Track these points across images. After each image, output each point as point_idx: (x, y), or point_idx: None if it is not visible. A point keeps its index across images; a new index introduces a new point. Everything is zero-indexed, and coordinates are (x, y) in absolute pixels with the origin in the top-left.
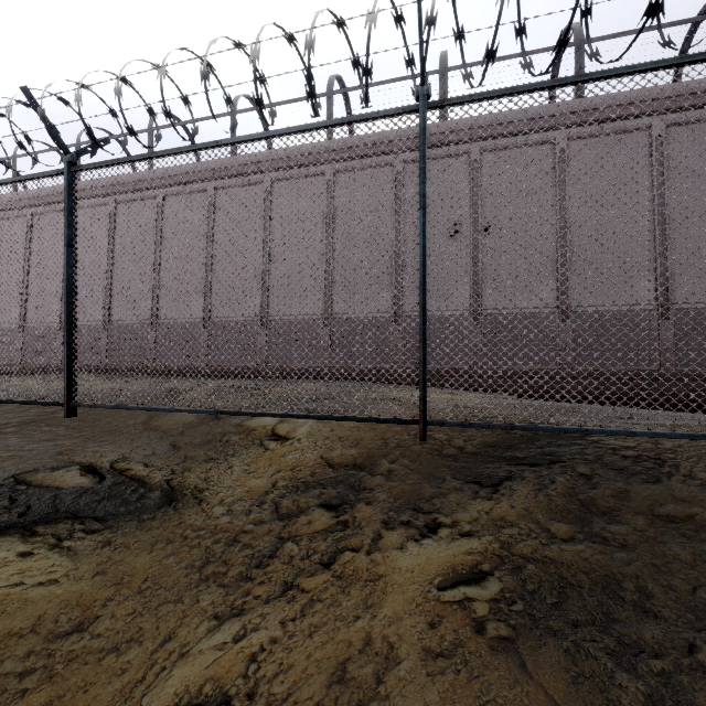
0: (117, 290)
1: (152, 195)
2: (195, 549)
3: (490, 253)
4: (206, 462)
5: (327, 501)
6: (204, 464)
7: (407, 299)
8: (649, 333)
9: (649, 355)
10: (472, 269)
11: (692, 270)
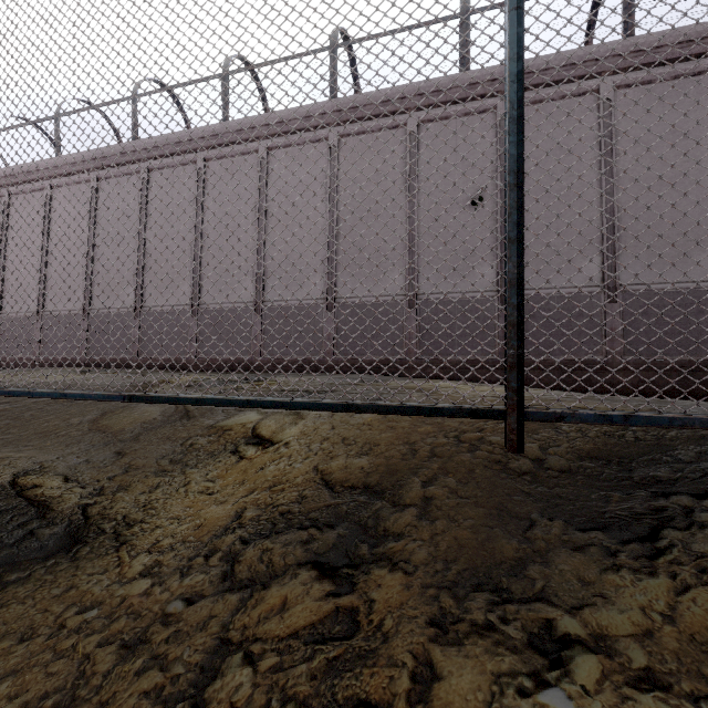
0: (98, 275)
1: (137, 170)
2: (62, 661)
3: None
4: (155, 476)
5: (319, 555)
6: (151, 479)
7: (423, 280)
8: None
9: None
10: (500, 243)
11: None
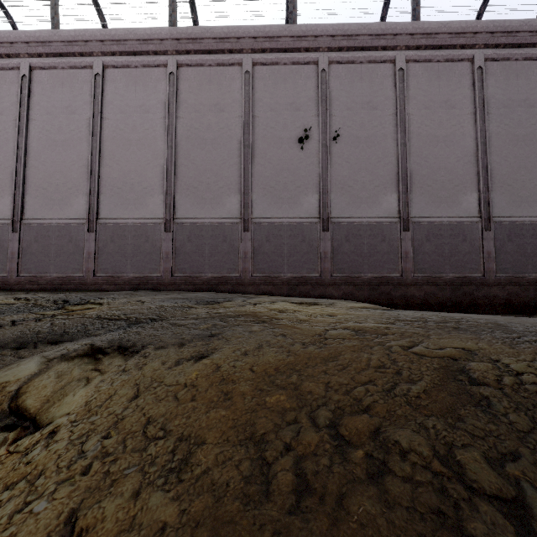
0: None
1: None
2: None
3: (338, 162)
4: None
5: None
6: None
7: (256, 205)
8: (475, 243)
9: (475, 263)
10: (321, 177)
11: (506, 188)
